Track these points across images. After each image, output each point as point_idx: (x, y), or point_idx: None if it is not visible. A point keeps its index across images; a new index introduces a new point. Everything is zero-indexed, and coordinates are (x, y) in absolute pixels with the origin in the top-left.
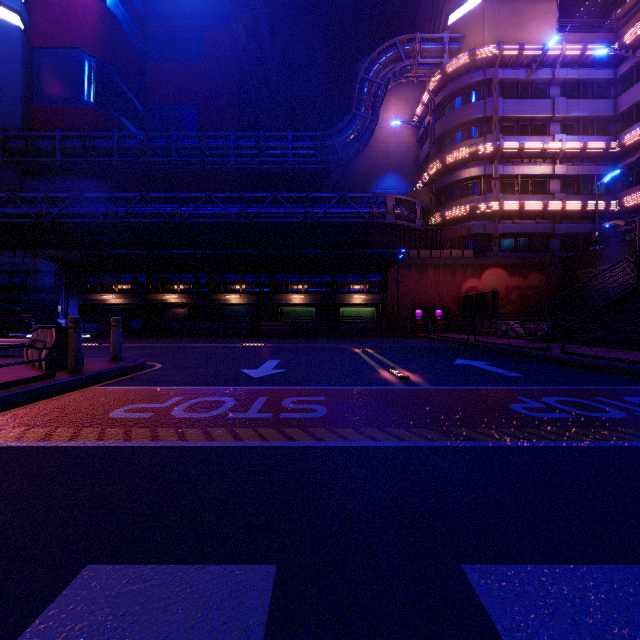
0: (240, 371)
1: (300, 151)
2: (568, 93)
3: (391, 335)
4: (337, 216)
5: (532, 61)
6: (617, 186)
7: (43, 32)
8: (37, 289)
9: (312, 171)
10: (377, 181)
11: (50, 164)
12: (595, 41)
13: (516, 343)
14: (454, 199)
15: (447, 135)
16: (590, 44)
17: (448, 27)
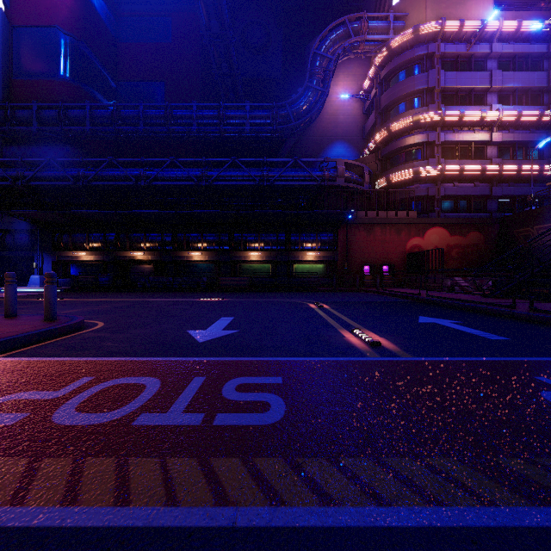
0: (186, 332)
1: (257, 120)
2: (504, 66)
3: (342, 289)
4: (291, 179)
5: (471, 36)
6: (549, 152)
7: (22, 12)
8: (14, 247)
9: (268, 139)
10: (327, 149)
11: (28, 132)
12: (529, 18)
13: (469, 298)
14: (399, 164)
15: (392, 106)
16: (525, 20)
17: (393, 7)
